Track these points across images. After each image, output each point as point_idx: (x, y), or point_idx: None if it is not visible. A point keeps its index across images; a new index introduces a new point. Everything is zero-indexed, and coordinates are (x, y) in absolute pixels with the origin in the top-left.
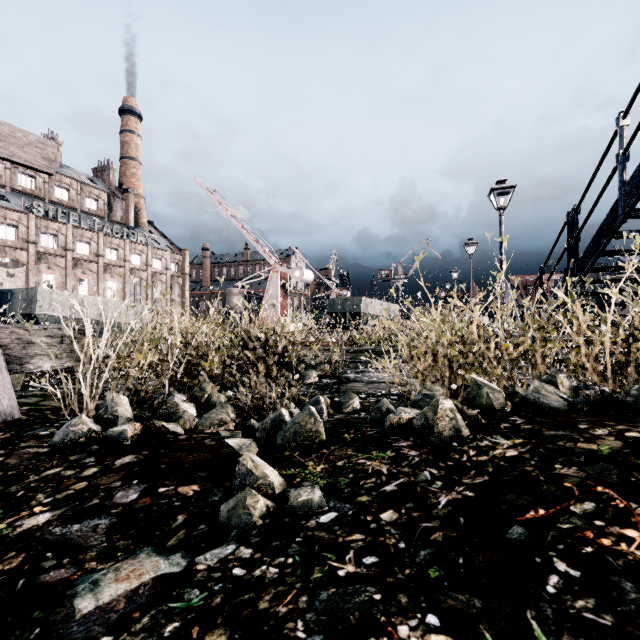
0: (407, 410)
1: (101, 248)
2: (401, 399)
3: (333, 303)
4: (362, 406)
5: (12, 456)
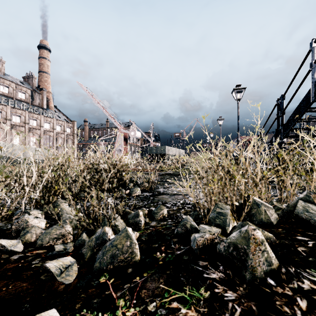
0: (208, 228)
1: (27, 119)
2: (193, 207)
3: (151, 149)
4: (169, 214)
5: None
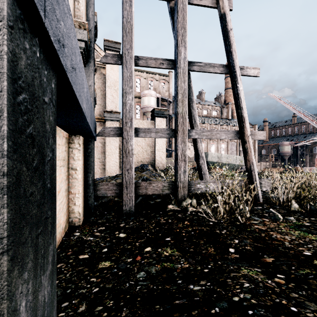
0: None
1: None
2: None
3: None
4: None
5: (279, 211)
